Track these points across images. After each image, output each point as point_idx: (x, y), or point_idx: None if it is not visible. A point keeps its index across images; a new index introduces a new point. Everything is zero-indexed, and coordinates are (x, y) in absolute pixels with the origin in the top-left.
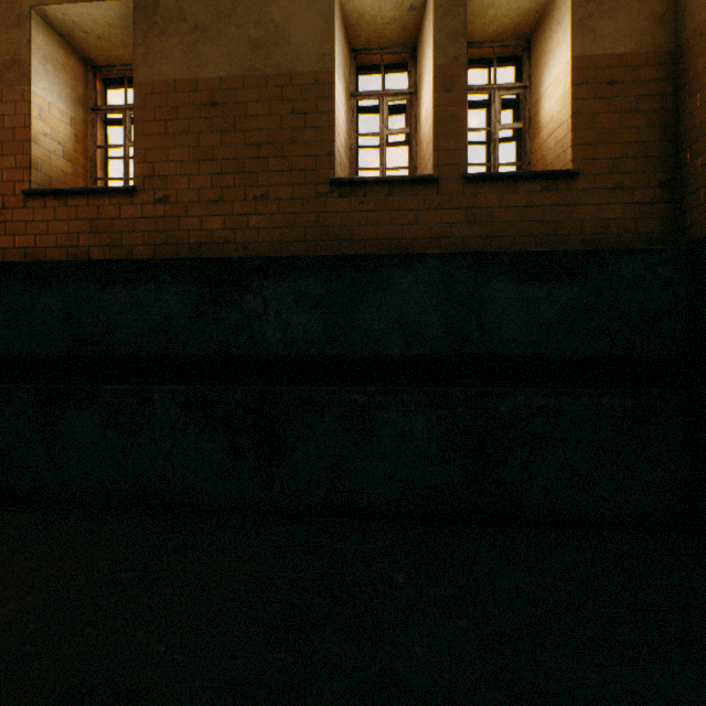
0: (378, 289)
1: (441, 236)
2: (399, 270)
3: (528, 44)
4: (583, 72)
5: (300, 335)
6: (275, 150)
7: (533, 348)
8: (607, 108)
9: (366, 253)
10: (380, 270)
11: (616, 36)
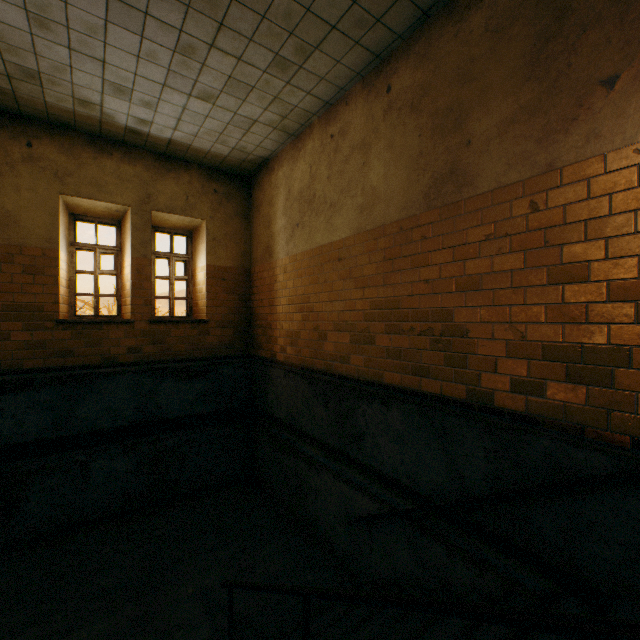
0: (94, 392)
1: (136, 352)
2: (108, 381)
3: (192, 234)
4: (212, 272)
5: (34, 427)
6: (7, 297)
7: (184, 412)
8: (223, 291)
9: (85, 364)
10: (95, 382)
11: (226, 258)
